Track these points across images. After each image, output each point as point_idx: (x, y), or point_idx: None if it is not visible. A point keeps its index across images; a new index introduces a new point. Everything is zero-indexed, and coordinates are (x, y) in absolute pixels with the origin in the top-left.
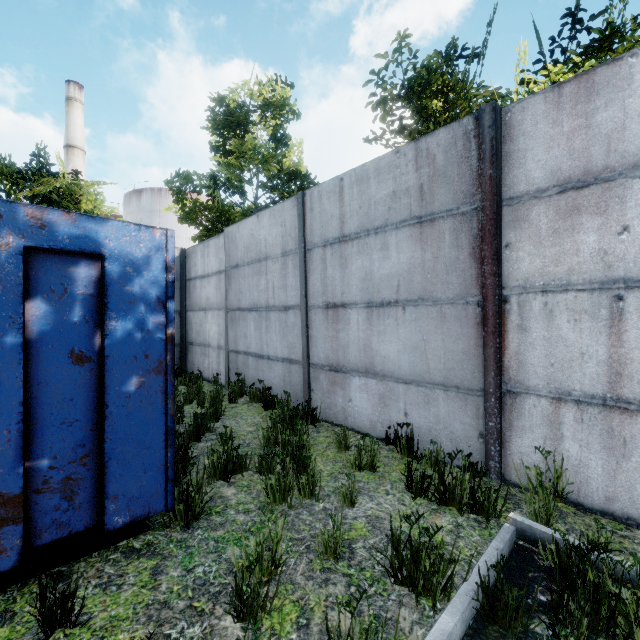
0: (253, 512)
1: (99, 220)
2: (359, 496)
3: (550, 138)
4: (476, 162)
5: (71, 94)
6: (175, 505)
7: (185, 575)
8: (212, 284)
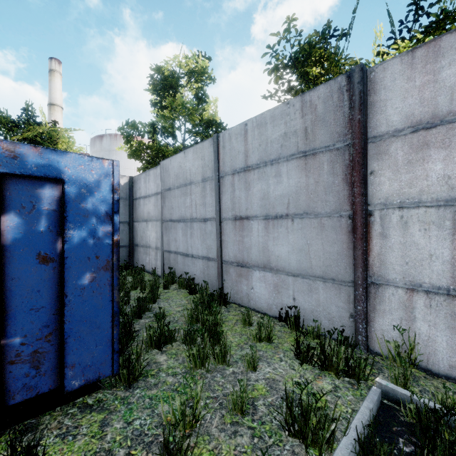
0: (179, 375)
1: (60, 153)
2: (259, 362)
3: (405, 91)
4: (348, 110)
5: (53, 67)
6: (120, 370)
7: (126, 427)
8: (152, 202)
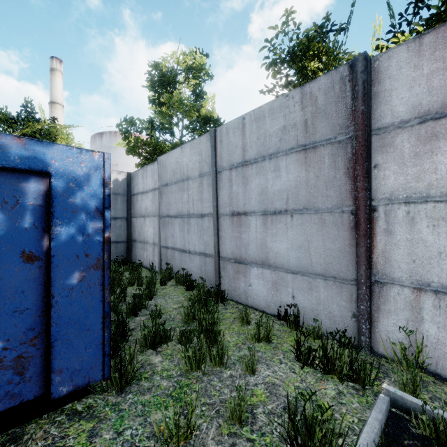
0: (174, 378)
1: (46, 144)
2: (258, 364)
3: (412, 79)
4: (350, 101)
5: (54, 66)
6: (111, 373)
7: (115, 438)
8: (149, 198)
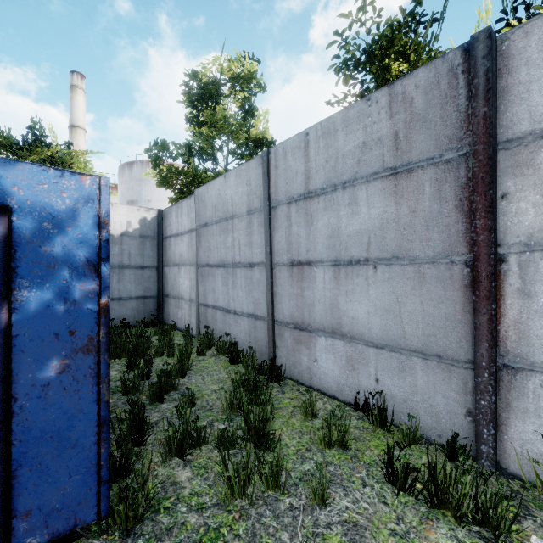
0: (207, 510)
1: (3, 162)
2: (331, 487)
3: None
4: (465, 101)
5: (74, 82)
6: (113, 506)
7: None
8: (184, 242)
